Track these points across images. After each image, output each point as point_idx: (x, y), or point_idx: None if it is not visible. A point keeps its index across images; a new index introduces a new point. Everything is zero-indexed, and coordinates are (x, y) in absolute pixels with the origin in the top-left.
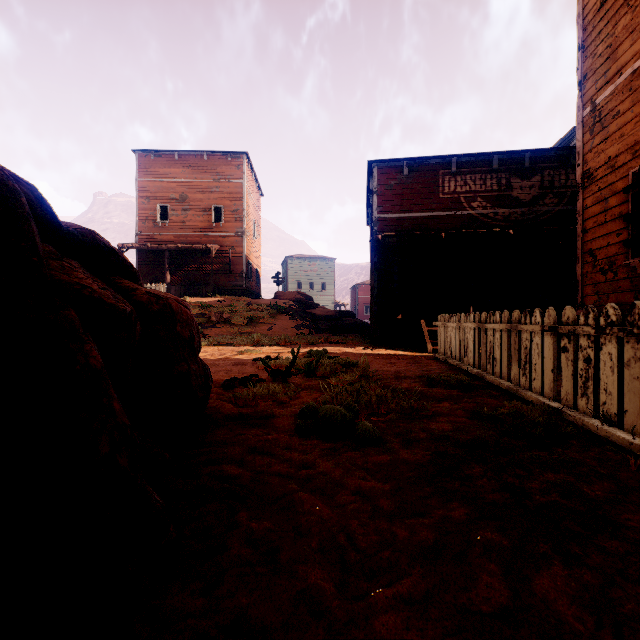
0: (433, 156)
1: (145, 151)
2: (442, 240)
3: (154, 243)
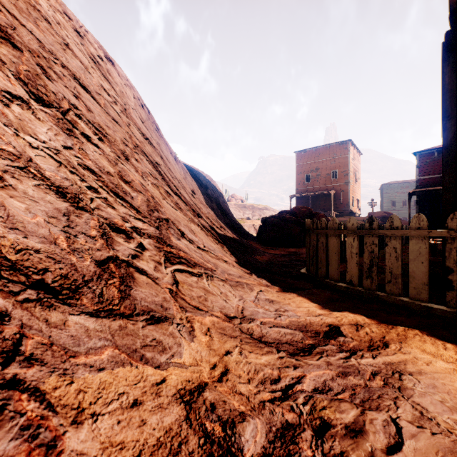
0: None
1: (299, 151)
2: None
3: (303, 193)
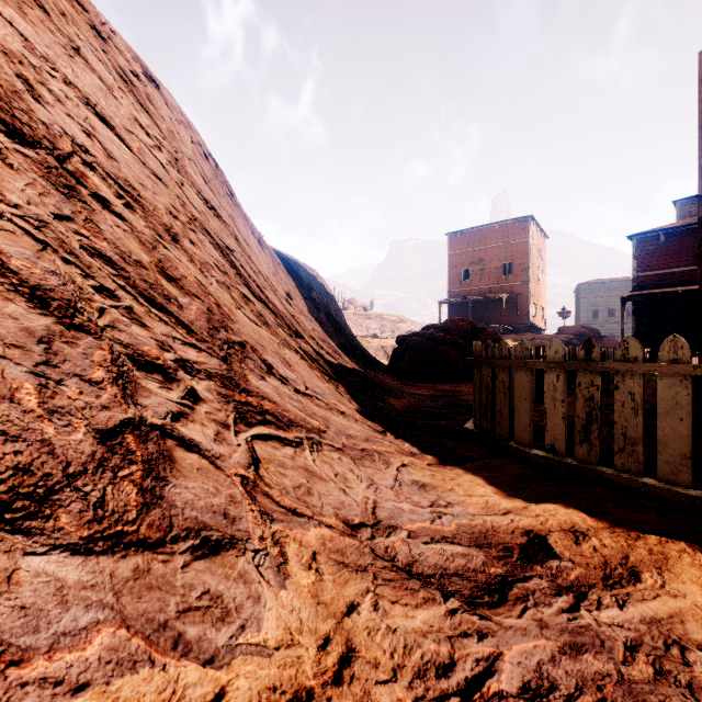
0: (688, 224)
1: (453, 233)
2: (681, 295)
3: (459, 297)
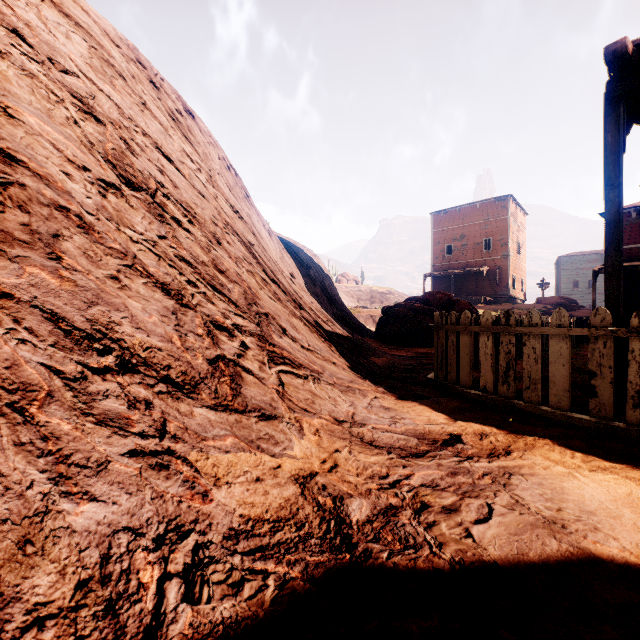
0: None
1: (437, 212)
2: None
3: (442, 270)
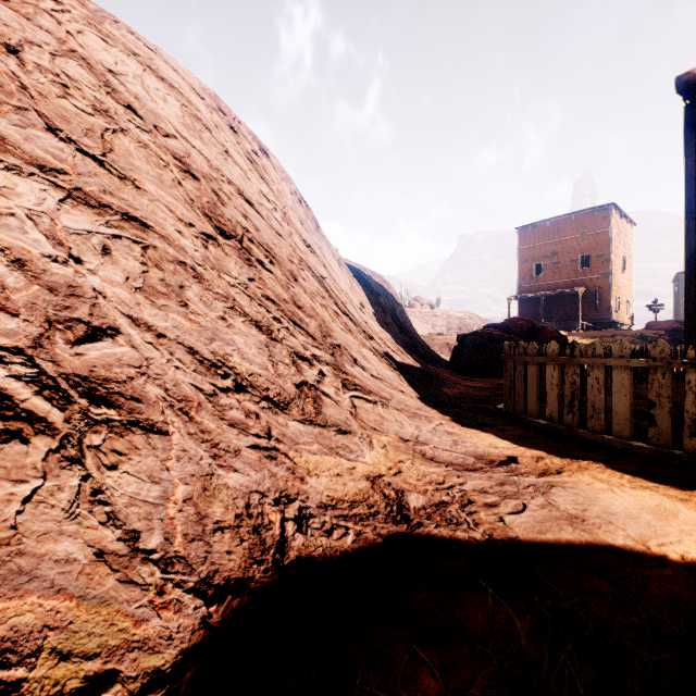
0: None
1: (523, 226)
2: None
3: (530, 292)
